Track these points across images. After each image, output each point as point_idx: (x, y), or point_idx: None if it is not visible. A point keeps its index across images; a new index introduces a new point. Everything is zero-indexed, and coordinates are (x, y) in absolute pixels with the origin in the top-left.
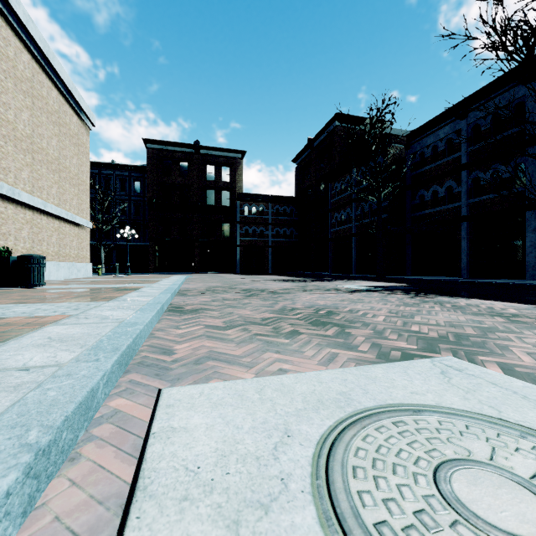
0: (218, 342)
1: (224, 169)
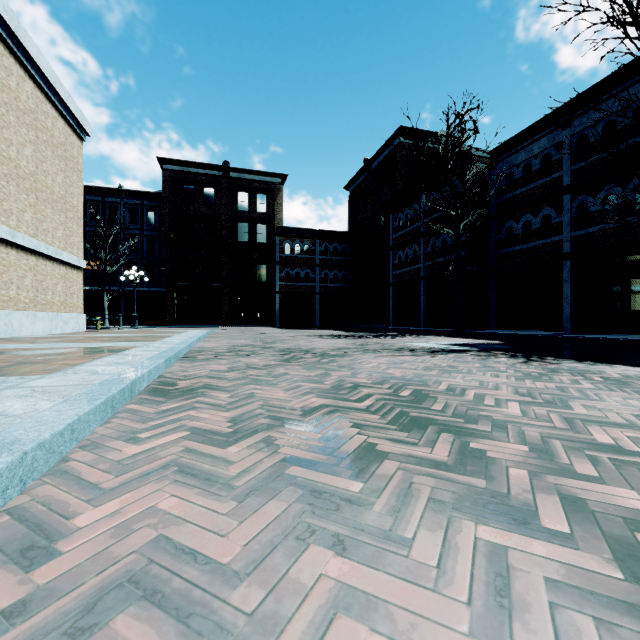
0: (194, 495)
1: (259, 197)
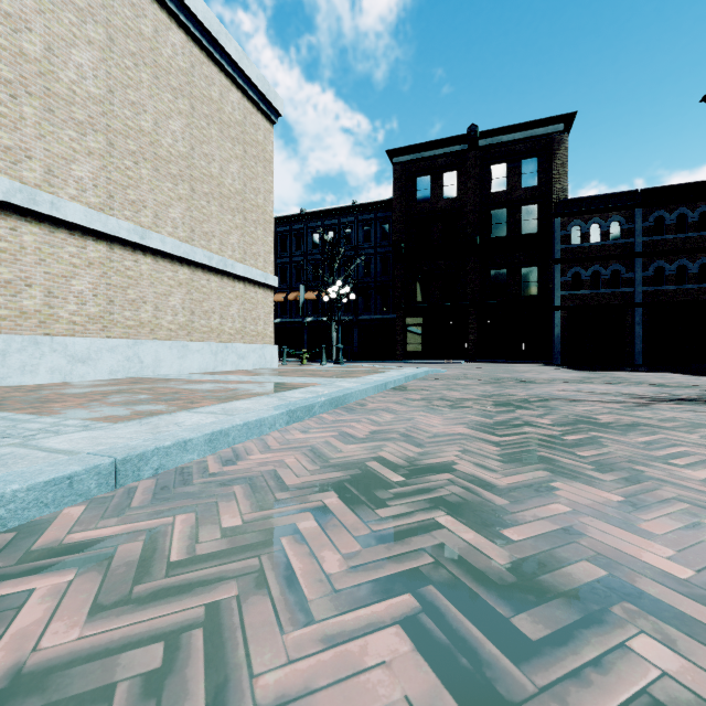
0: None
1: (525, 164)
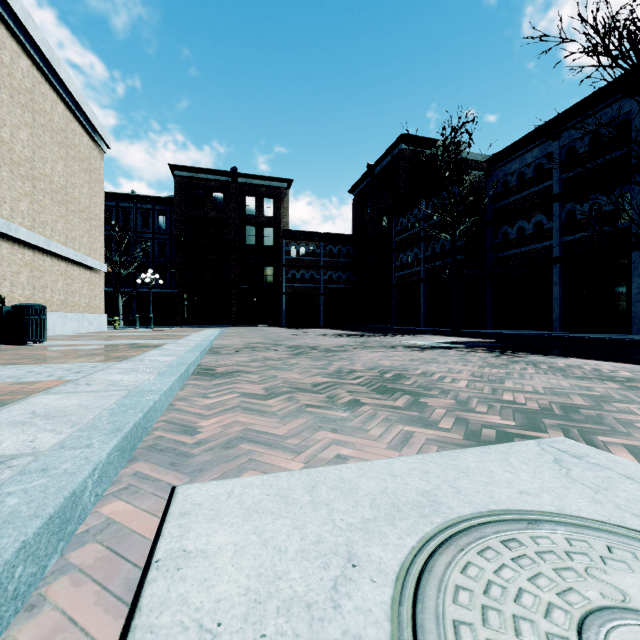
0: (256, 417)
1: (266, 201)
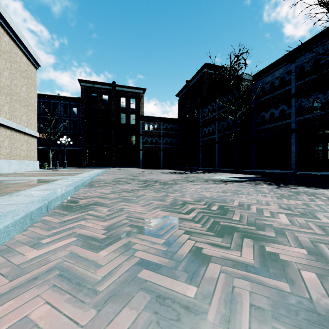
0: (63, 301)
1: (131, 100)
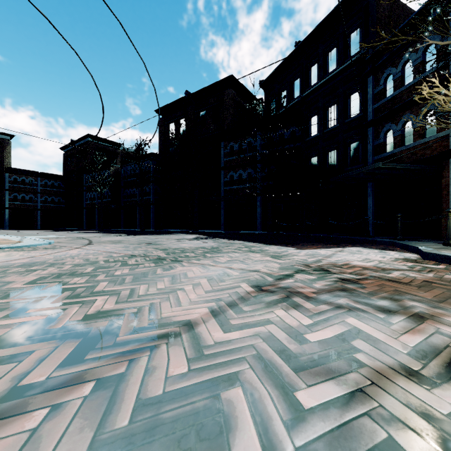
0: None
1: None
